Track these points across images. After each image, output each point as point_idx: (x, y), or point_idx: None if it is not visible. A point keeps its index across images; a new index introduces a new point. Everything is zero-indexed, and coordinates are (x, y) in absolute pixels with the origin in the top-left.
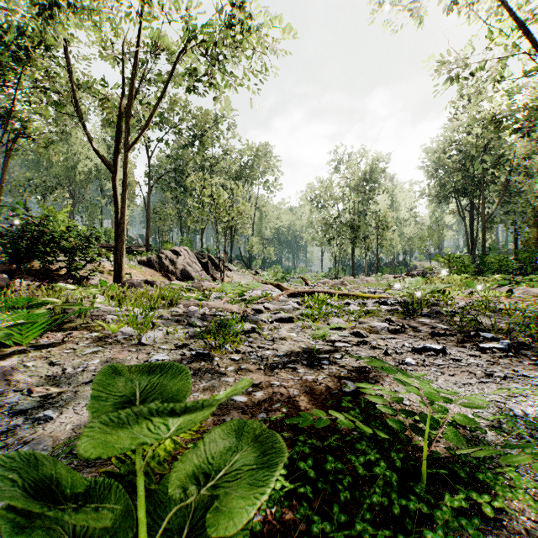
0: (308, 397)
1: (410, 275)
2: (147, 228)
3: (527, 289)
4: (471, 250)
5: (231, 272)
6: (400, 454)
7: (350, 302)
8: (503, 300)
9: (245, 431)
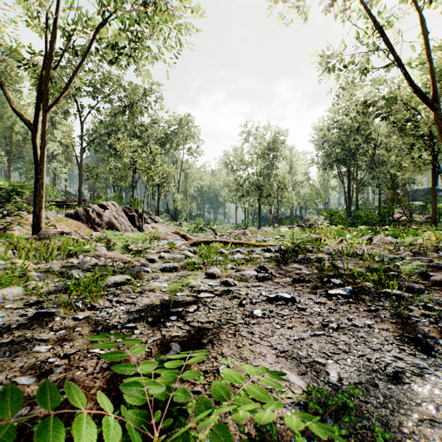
0: None
1: (300, 226)
2: (79, 184)
3: (383, 237)
4: (348, 207)
5: (157, 224)
6: None
7: (240, 250)
8: (363, 247)
9: None
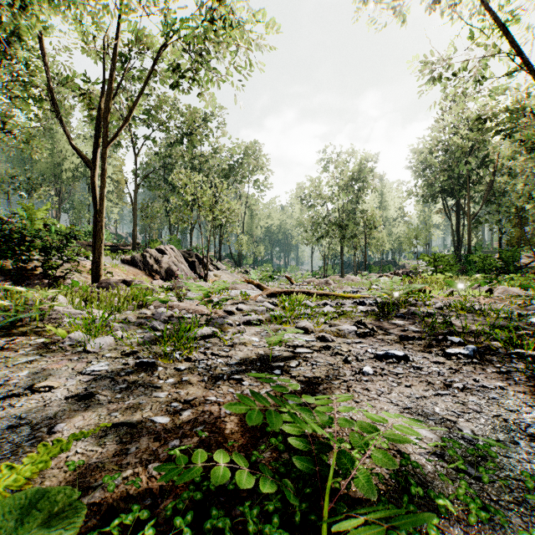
0: (241, 416)
1: (395, 274)
2: (134, 226)
3: (507, 288)
4: (457, 249)
5: (219, 271)
6: (303, 503)
7: (327, 302)
8: (481, 300)
9: (36, 508)
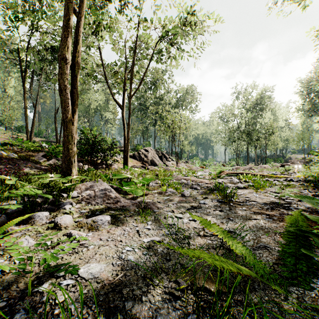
0: None
1: (294, 163)
2: None
3: None
4: None
5: (173, 161)
6: None
7: (268, 179)
8: None
9: None
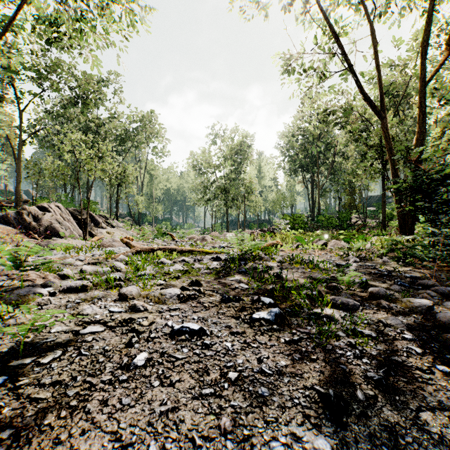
0: None
1: (262, 230)
2: (17, 182)
3: (337, 242)
4: (312, 211)
5: (113, 229)
6: None
7: (185, 259)
8: (316, 252)
9: None
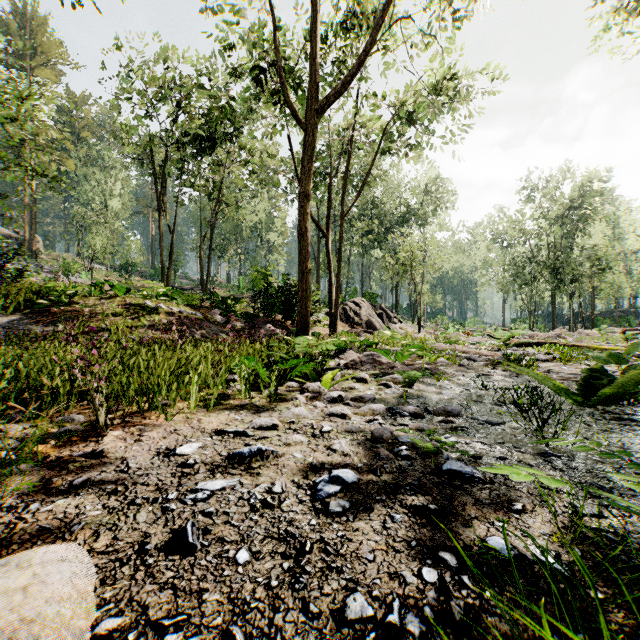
0: None
1: None
2: (317, 279)
3: None
4: None
5: (403, 324)
6: None
7: None
8: None
9: None
